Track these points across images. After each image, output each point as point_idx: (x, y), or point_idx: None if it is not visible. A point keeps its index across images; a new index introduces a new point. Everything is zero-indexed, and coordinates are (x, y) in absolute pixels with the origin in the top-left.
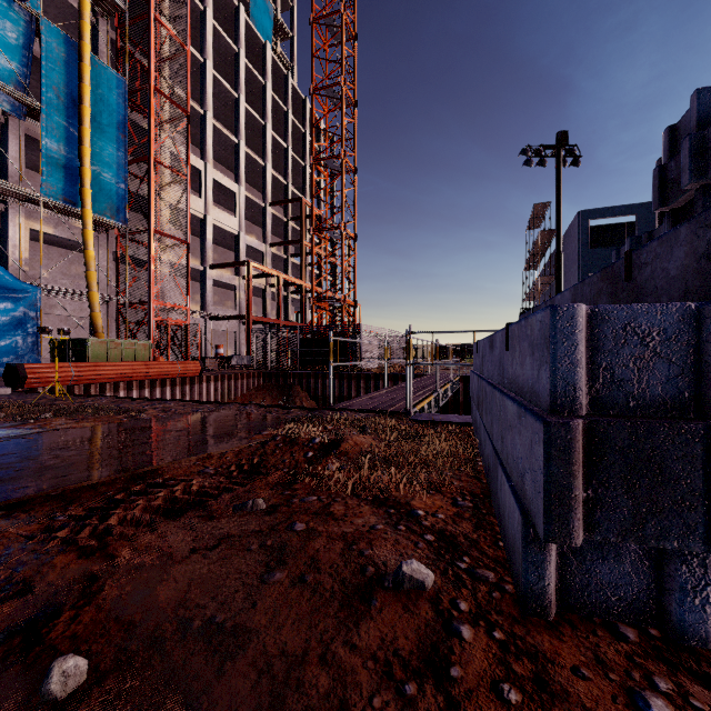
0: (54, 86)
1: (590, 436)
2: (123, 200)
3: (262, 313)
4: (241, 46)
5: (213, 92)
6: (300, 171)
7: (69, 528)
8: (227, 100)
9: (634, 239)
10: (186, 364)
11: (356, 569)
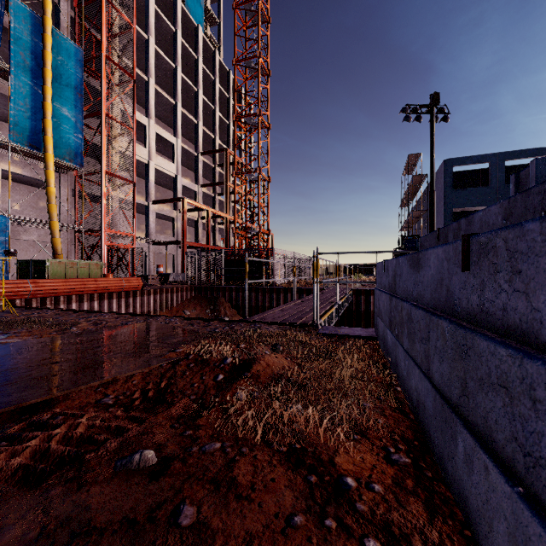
0: (21, 51)
1: None
2: (80, 147)
3: (195, 240)
4: (178, 27)
5: (156, 64)
6: (225, 128)
7: None
8: (166, 70)
9: (540, 160)
10: (130, 281)
11: None
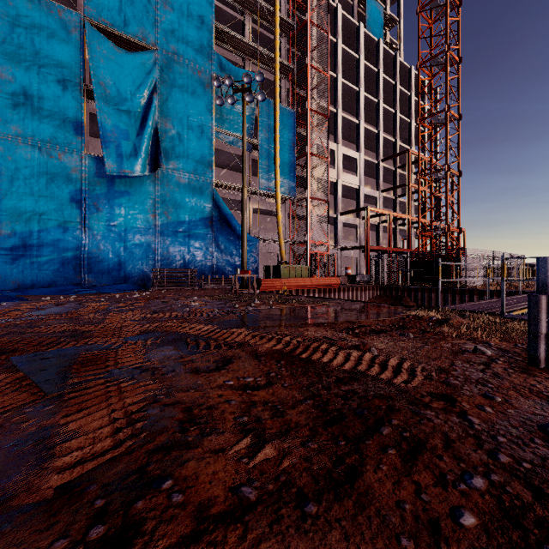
0: (264, 129)
1: (548, 300)
2: (294, 182)
3: (376, 243)
4: (360, 52)
5: (341, 93)
6: (406, 127)
7: (344, 331)
8: (350, 95)
9: None
10: (331, 280)
11: (457, 348)
